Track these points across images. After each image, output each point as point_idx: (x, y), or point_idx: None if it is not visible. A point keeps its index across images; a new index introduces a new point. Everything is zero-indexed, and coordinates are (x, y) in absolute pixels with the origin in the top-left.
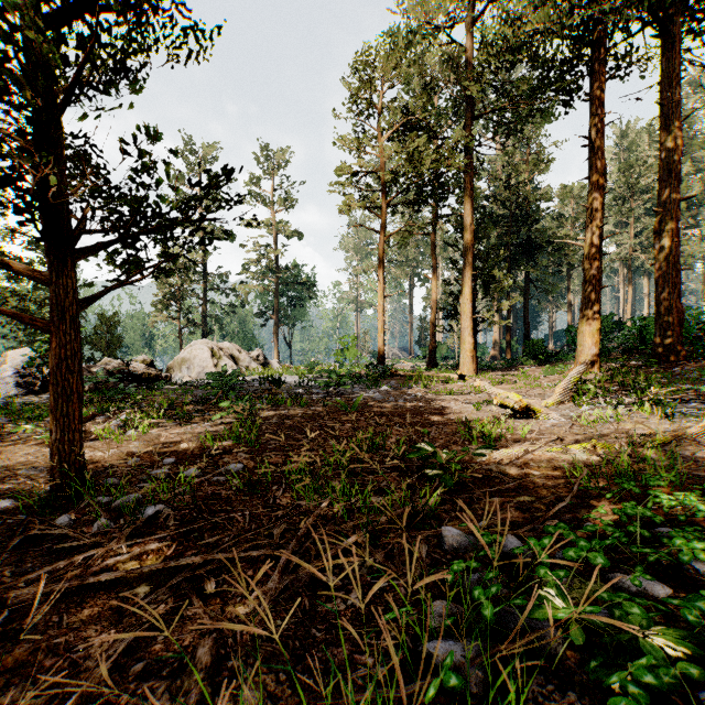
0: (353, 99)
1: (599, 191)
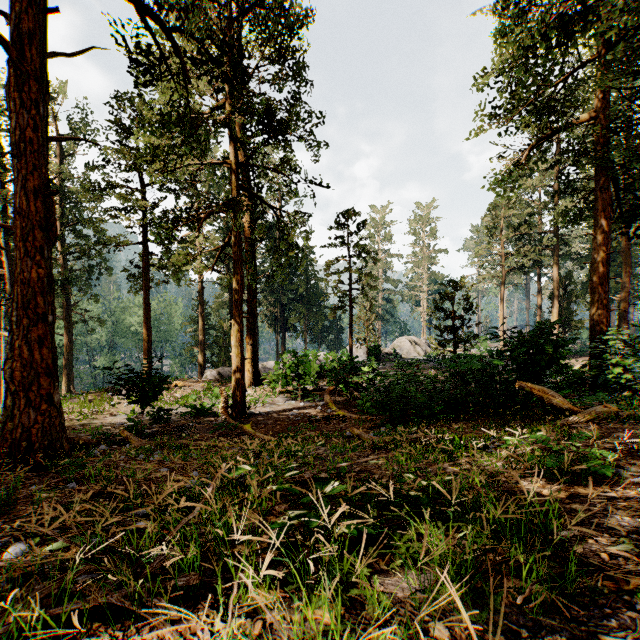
0: (487, 230)
1: (626, 274)
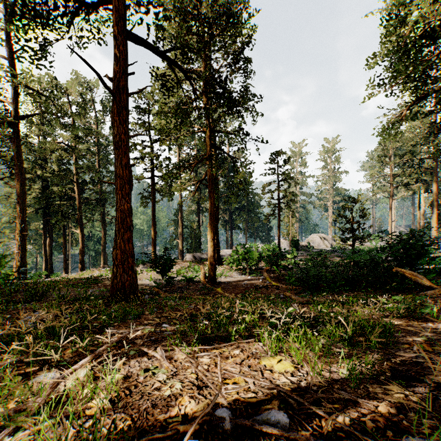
0: (378, 158)
1: None
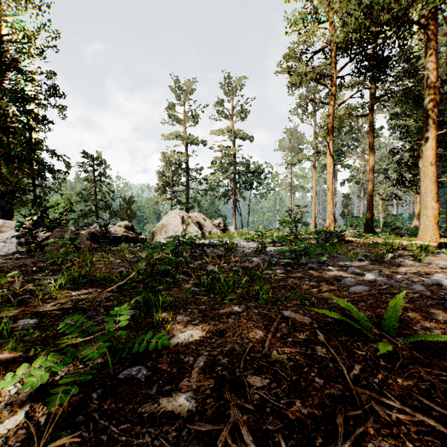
0: None
1: None
